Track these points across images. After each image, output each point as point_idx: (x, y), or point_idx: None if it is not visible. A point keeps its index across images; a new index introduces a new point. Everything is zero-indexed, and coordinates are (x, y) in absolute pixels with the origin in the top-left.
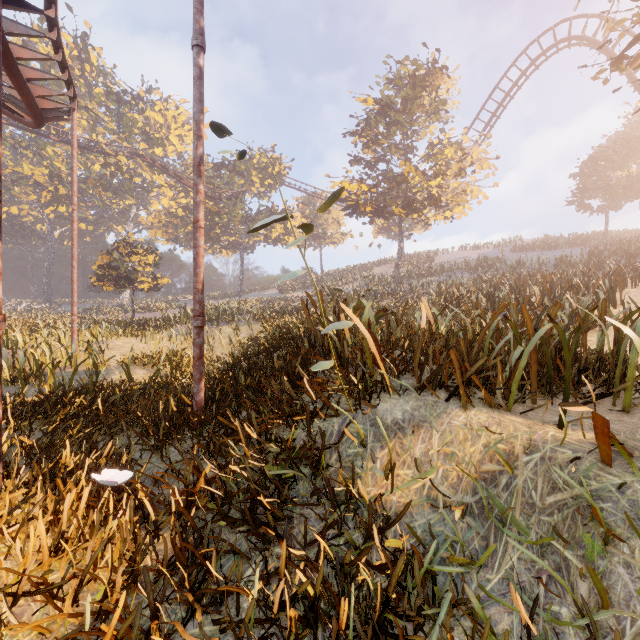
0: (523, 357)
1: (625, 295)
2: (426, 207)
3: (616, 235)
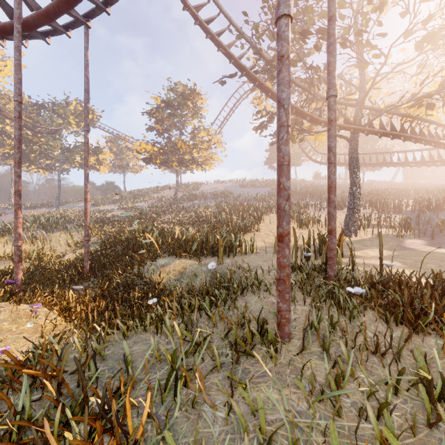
0: (193, 247)
1: (268, 217)
2: (191, 164)
3: None
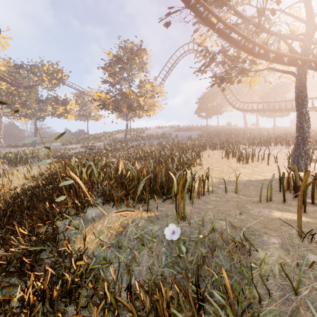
0: (139, 189)
1: (205, 153)
2: (138, 110)
3: (210, 127)
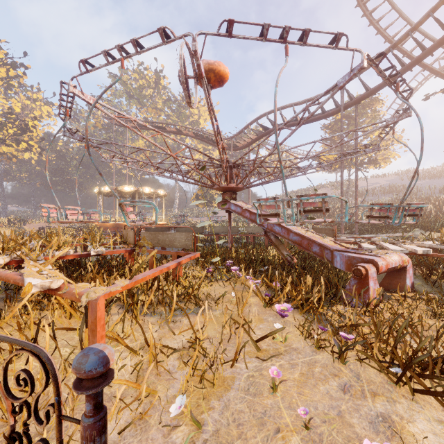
0: (439, 225)
1: None
2: (367, 164)
3: None
